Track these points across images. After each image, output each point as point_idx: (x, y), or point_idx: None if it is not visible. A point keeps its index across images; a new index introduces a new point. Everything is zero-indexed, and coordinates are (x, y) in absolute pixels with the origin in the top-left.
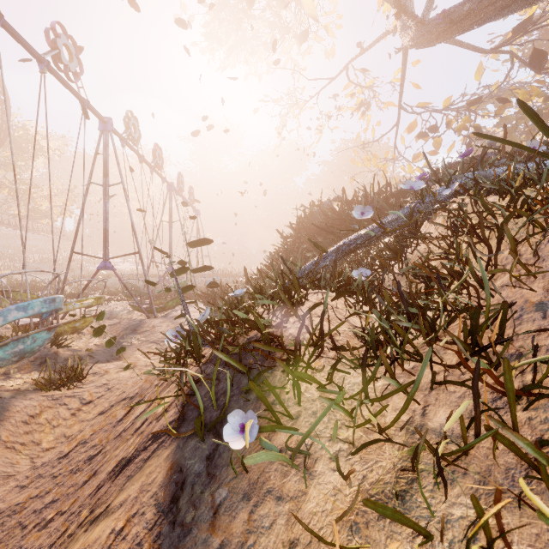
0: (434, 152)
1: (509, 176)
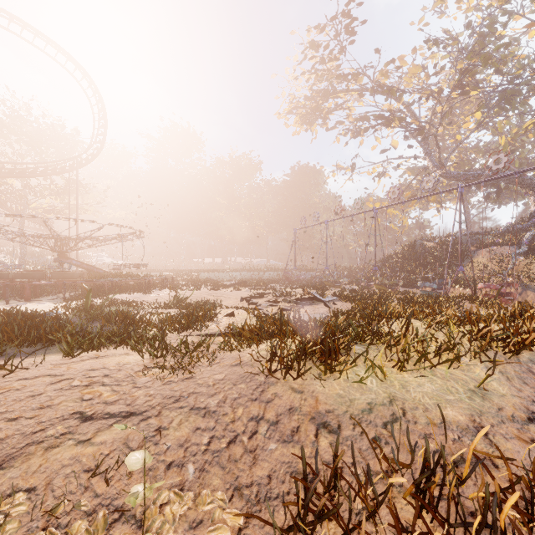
0: (411, 206)
1: (520, 253)
